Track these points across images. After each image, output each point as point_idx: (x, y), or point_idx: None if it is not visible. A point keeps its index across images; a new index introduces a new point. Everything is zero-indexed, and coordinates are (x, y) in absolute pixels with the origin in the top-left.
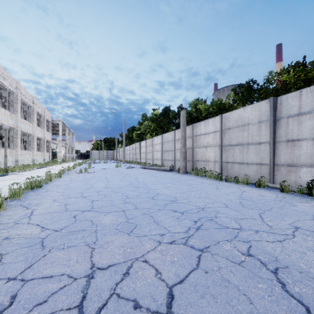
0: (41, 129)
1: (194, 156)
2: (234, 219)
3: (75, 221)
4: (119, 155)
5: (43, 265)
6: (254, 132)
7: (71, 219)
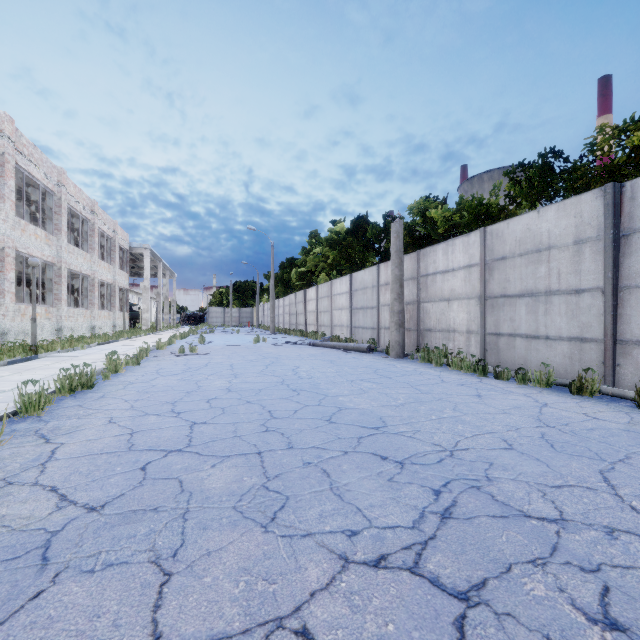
0: (109, 266)
1: (420, 321)
2: (537, 486)
3: (143, 480)
4: (263, 317)
5: (24, 631)
6: (564, 265)
7: (134, 473)
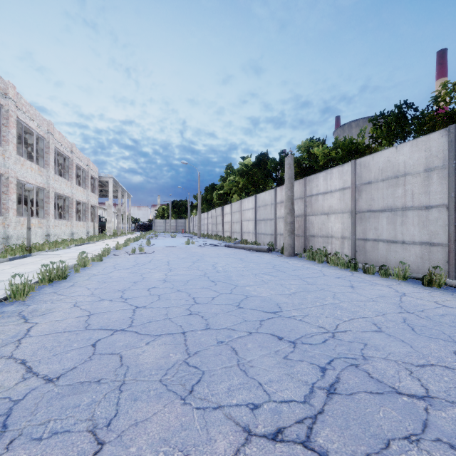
0: (83, 190)
1: (306, 229)
2: (404, 365)
3: (92, 355)
4: (193, 226)
5: None
6: (416, 188)
7: (86, 349)
